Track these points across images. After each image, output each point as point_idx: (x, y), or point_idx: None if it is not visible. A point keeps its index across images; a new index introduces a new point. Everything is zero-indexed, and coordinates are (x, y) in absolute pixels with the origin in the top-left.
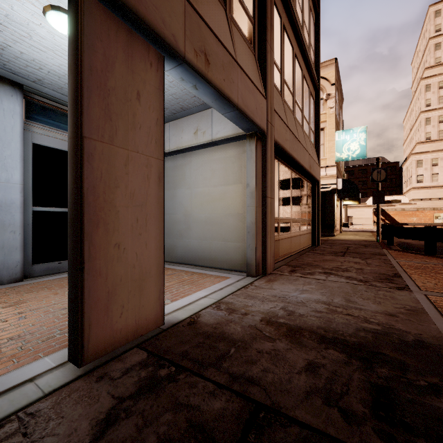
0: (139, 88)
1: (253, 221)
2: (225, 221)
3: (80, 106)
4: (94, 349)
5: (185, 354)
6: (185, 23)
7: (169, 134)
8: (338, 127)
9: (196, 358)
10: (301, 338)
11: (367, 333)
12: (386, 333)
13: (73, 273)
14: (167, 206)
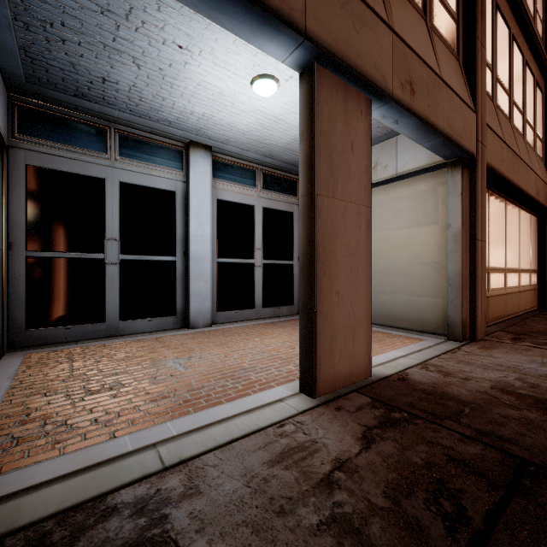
0: (352, 139)
1: (457, 270)
2: (413, 271)
3: (314, 168)
4: (322, 385)
5: (410, 404)
6: (392, 58)
7: None
8: None
9: (426, 410)
10: None
11: None
12: None
13: (306, 315)
14: None
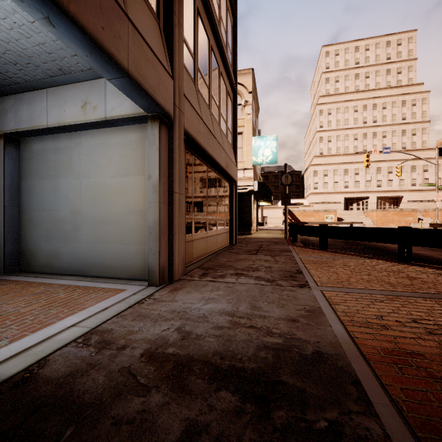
0: None
1: (156, 219)
2: (124, 219)
3: None
4: None
5: None
6: None
7: (47, 104)
8: (255, 134)
9: None
10: (188, 378)
11: (268, 352)
12: (287, 348)
13: None
14: (46, 200)
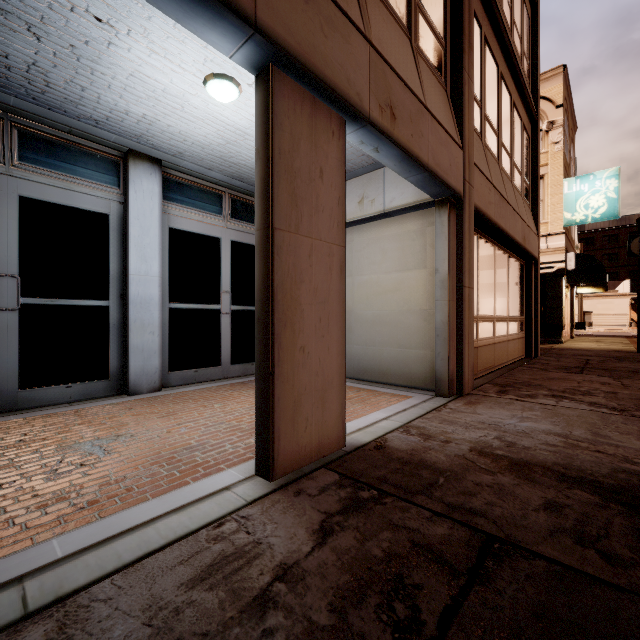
0: (322, 164)
1: (445, 320)
2: (401, 320)
3: (271, 195)
4: (282, 464)
5: (383, 478)
6: (369, 75)
7: None
8: (568, 172)
9: (399, 484)
10: (531, 474)
11: (630, 476)
12: None
13: (262, 378)
14: None
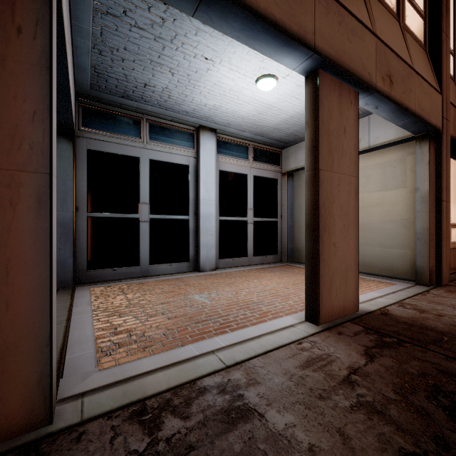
0: (345, 124)
1: (425, 227)
2: (383, 227)
3: (318, 149)
4: (323, 316)
5: (397, 332)
6: (375, 58)
7: None
8: None
9: (411, 337)
10: None
11: None
12: None
13: (311, 261)
14: None
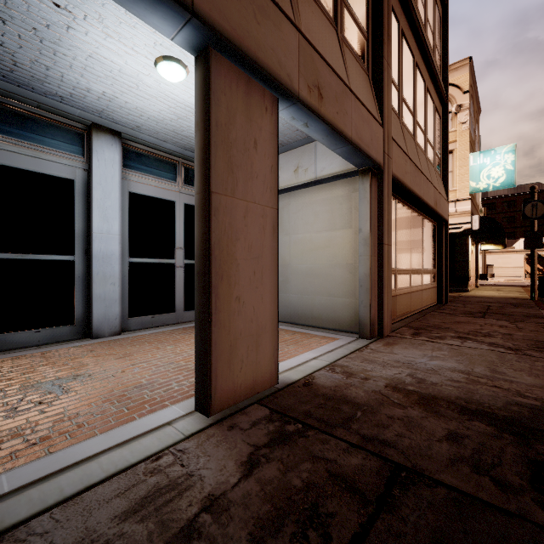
0: (256, 136)
1: (367, 272)
2: (331, 272)
3: (209, 163)
4: (219, 401)
5: (308, 413)
6: (299, 59)
7: None
8: (473, 148)
9: (321, 418)
10: (437, 408)
11: (521, 408)
12: None
13: (201, 324)
14: None
